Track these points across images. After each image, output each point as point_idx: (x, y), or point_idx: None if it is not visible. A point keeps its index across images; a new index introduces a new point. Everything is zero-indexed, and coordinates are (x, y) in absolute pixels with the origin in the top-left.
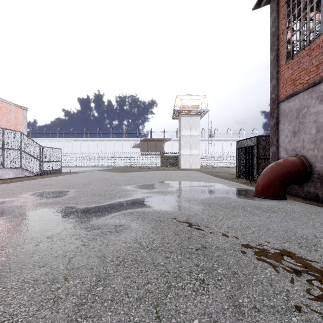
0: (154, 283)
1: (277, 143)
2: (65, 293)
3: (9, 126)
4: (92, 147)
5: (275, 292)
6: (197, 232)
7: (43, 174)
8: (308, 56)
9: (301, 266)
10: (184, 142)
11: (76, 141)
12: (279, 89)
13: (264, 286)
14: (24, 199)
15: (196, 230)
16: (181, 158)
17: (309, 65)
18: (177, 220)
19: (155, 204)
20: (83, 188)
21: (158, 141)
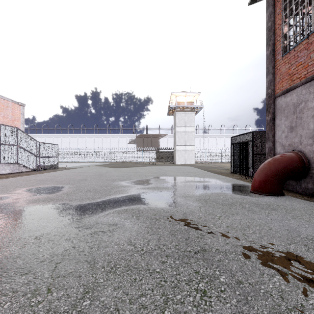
0: (149, 295)
1: (273, 138)
2: (47, 309)
3: (6, 122)
4: (89, 143)
5: (288, 307)
6: (195, 232)
7: (40, 170)
8: (305, 50)
9: (312, 273)
10: (179, 138)
11: (73, 137)
12: (275, 84)
13: (275, 300)
14: (17, 195)
15: (194, 229)
16: (176, 154)
17: (307, 59)
18: (173, 219)
19: (150, 201)
20: (78, 184)
21: (153, 137)
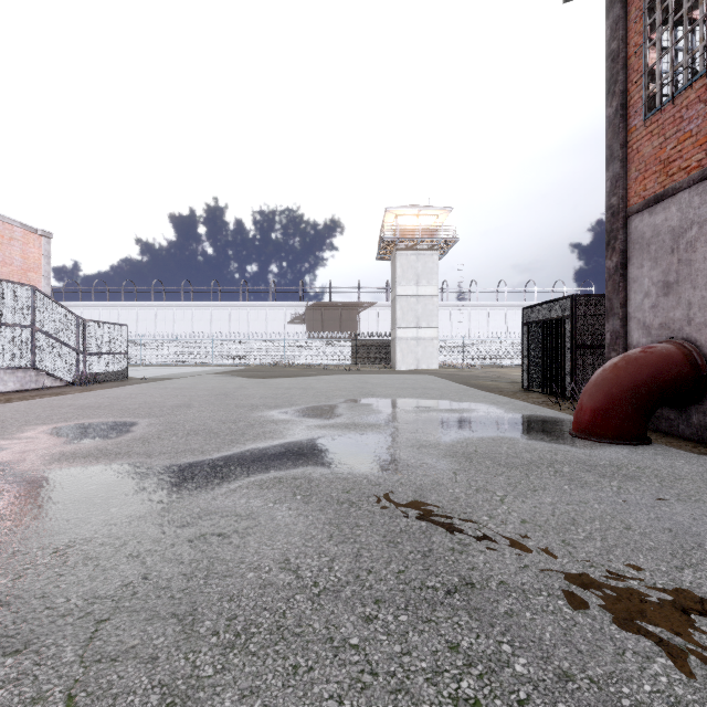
0: None
1: (623, 310)
2: None
3: (8, 275)
4: (200, 322)
5: None
6: (446, 538)
7: (86, 383)
8: (701, 103)
9: None
10: (404, 311)
11: (164, 309)
12: (628, 185)
13: None
14: (25, 443)
15: (442, 530)
16: (397, 347)
17: (705, 124)
18: (392, 502)
19: (337, 457)
20: (171, 416)
21: (345, 309)
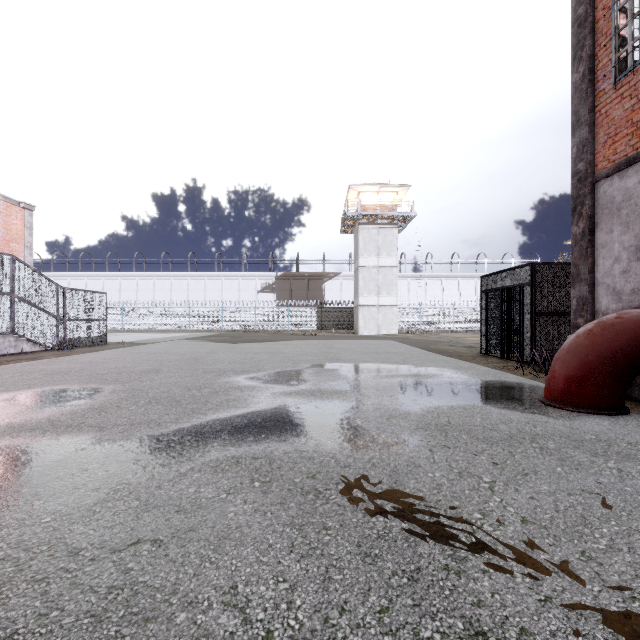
0: None
1: (591, 276)
2: None
3: None
4: (178, 291)
5: None
6: (435, 547)
7: (64, 348)
8: None
9: None
10: (366, 281)
11: (145, 279)
12: (596, 150)
13: None
14: None
15: (429, 535)
16: (359, 314)
17: None
18: (365, 491)
19: (302, 430)
20: (137, 382)
21: (311, 279)
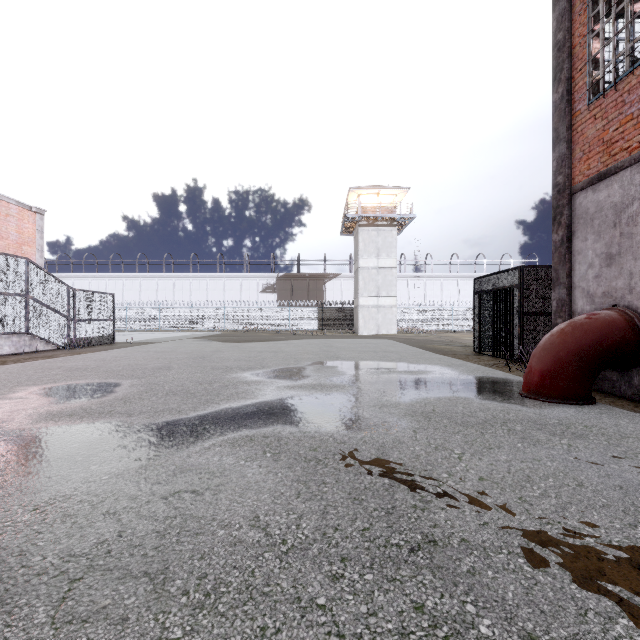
0: None
1: (568, 280)
2: None
3: (5, 248)
4: (180, 292)
5: None
6: (408, 495)
7: (75, 347)
8: None
9: None
10: (366, 281)
11: (148, 279)
12: (573, 164)
13: None
14: (15, 402)
15: (405, 487)
16: (359, 314)
17: None
18: (356, 459)
19: (305, 416)
20: (152, 377)
21: (312, 279)
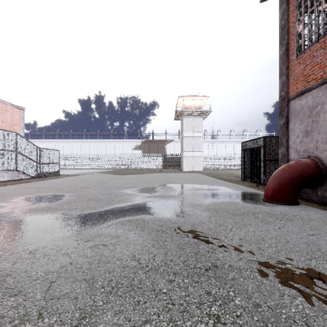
0: (155, 321)
1: (287, 143)
2: None
3: (5, 127)
4: (92, 149)
5: None
6: (205, 246)
7: (40, 177)
8: (322, 49)
9: None
10: (187, 144)
11: (76, 143)
12: (289, 86)
13: None
14: (14, 204)
15: (204, 243)
16: (183, 160)
17: (324, 59)
18: (181, 230)
19: (156, 210)
20: (80, 192)
21: (159, 143)
